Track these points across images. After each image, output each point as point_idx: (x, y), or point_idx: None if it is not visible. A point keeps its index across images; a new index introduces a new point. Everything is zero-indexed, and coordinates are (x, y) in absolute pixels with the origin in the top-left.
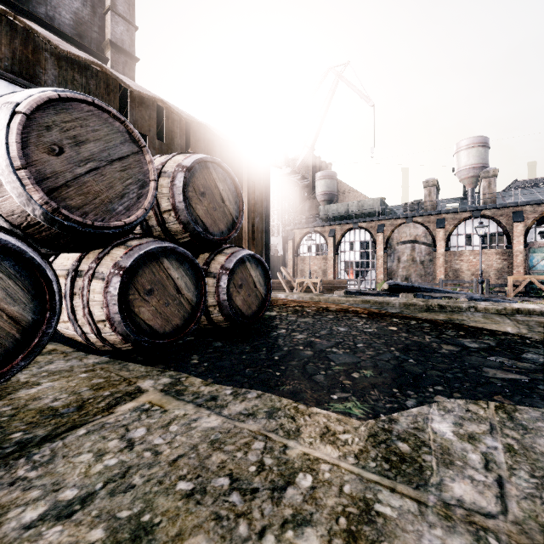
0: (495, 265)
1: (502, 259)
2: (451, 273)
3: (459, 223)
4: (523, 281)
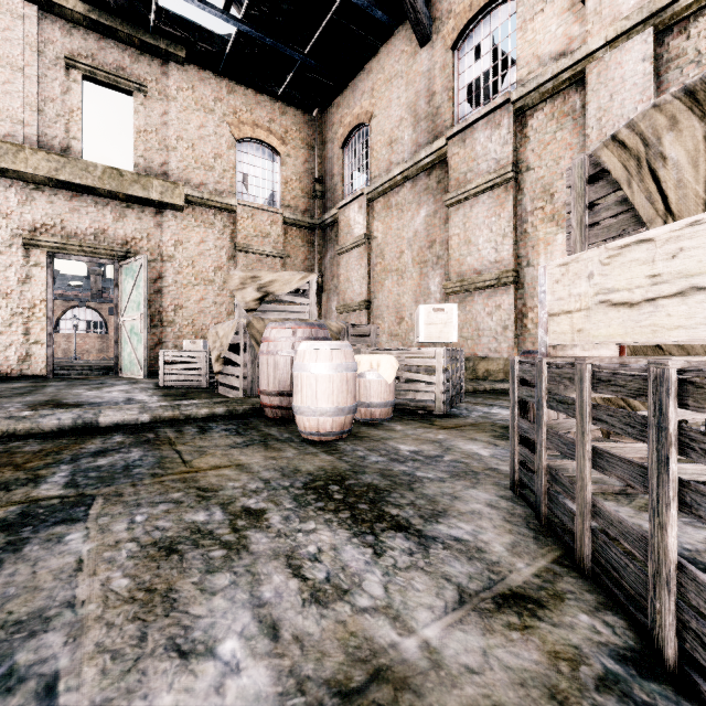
0: (97, 346)
1: (103, 342)
2: (61, 352)
3: (68, 310)
4: (101, 357)
